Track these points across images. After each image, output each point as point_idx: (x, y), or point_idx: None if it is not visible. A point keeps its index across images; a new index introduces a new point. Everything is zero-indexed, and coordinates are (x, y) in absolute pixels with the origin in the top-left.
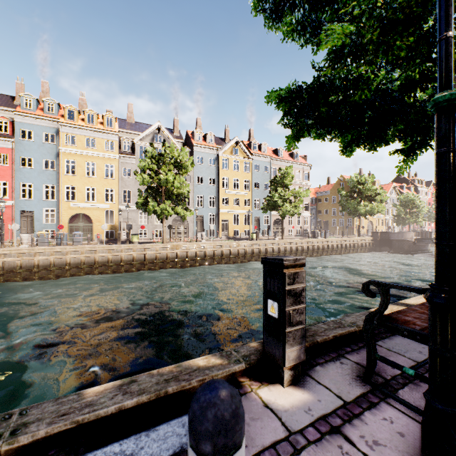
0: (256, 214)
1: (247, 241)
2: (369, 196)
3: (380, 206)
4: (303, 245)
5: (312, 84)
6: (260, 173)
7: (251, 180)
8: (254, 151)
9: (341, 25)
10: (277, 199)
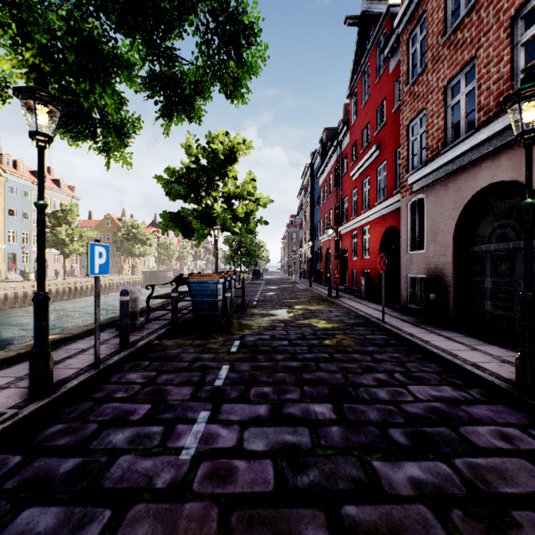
0: (11, 250)
1: (28, 283)
2: (142, 240)
3: (150, 250)
4: (88, 284)
5: (177, 216)
6: (17, 198)
7: (3, 205)
8: (7, 167)
9: (186, 200)
10: (64, 237)
